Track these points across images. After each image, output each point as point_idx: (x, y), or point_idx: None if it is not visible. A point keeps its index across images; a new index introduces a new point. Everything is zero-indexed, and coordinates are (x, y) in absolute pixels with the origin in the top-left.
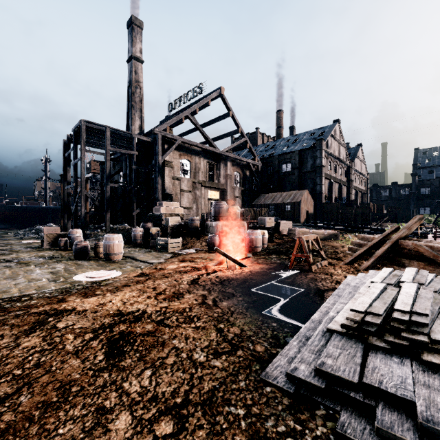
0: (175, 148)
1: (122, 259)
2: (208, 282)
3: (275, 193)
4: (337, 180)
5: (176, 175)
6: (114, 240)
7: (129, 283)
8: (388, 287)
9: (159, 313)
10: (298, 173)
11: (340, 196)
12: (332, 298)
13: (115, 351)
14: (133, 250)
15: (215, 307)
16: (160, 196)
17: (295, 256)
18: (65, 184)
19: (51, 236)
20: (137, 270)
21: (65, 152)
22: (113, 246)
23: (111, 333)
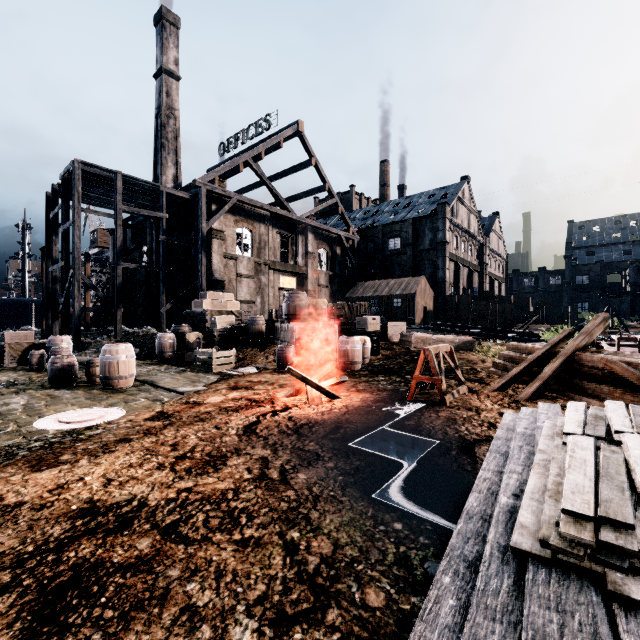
0: (229, 211)
1: (133, 386)
2: (274, 429)
3: (378, 281)
4: (467, 263)
5: (230, 252)
6: (118, 355)
7: (131, 435)
8: (603, 446)
9: (171, 507)
10: (411, 252)
11: (470, 287)
12: (491, 460)
13: (45, 628)
14: (155, 369)
15: (284, 487)
16: (204, 284)
17: (418, 379)
18: (50, 263)
19: (17, 347)
20: (154, 406)
21: (50, 213)
22: (116, 364)
23: (53, 569)
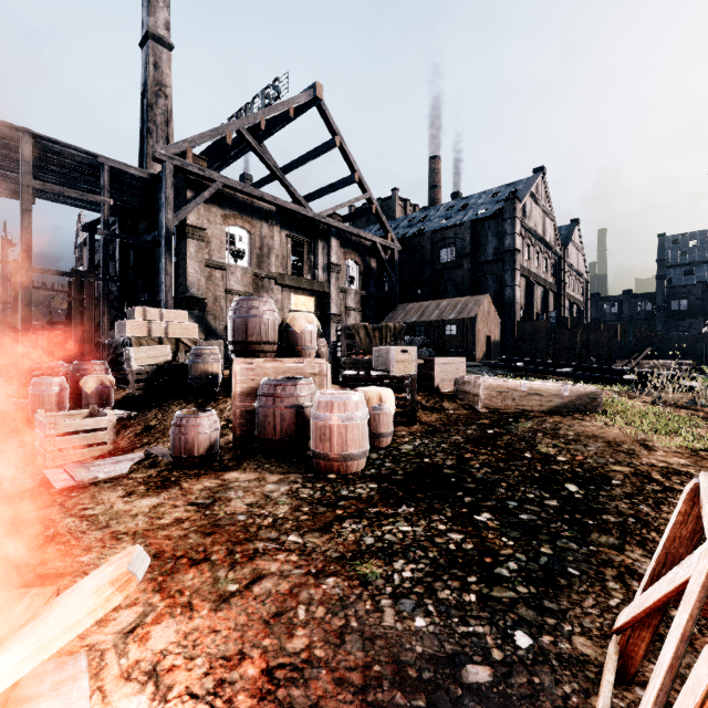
0: (214, 202)
1: None
2: None
3: (426, 302)
4: (541, 280)
5: (215, 259)
6: None
7: None
8: None
9: None
10: (469, 265)
11: (546, 311)
12: None
13: None
14: None
15: None
16: (170, 302)
17: None
18: None
19: None
20: None
21: None
22: None
23: None
